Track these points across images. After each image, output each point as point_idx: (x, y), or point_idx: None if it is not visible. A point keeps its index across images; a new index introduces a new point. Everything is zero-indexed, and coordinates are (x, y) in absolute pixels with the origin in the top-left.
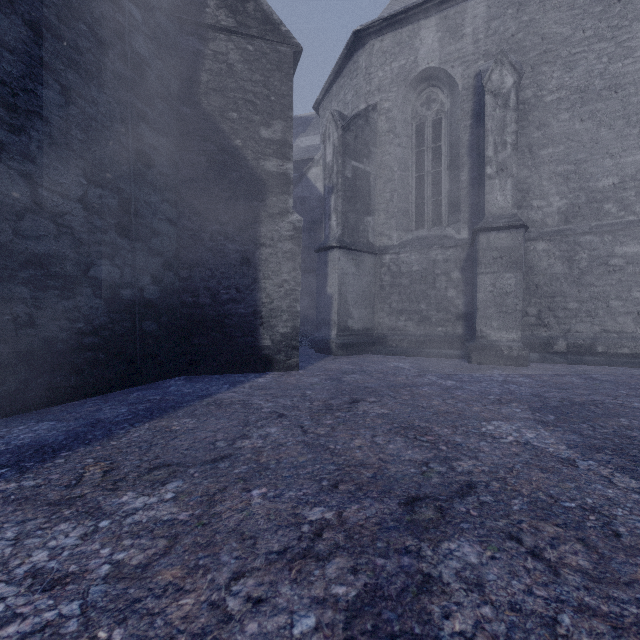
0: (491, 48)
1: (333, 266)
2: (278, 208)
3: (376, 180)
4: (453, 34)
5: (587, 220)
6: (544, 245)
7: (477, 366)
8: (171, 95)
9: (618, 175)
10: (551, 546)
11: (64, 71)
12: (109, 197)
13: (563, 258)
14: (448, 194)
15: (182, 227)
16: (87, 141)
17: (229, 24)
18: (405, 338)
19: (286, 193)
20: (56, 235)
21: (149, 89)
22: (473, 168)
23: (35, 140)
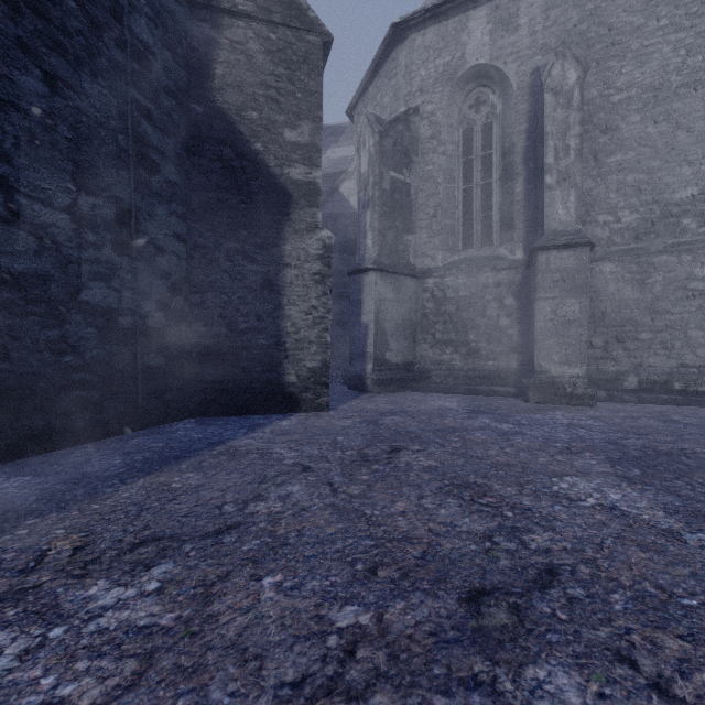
0: (550, 41)
1: (369, 291)
2: (305, 223)
3: (418, 193)
4: (506, 26)
5: (662, 237)
6: (612, 266)
7: (535, 406)
8: (180, 90)
9: (698, 185)
10: (681, 674)
11: (47, 55)
12: (104, 207)
13: (634, 281)
14: (500, 209)
15: (193, 244)
16: (76, 140)
17: (248, 8)
18: (451, 373)
19: (314, 205)
20: (37, 251)
21: (153, 82)
22: (529, 179)
23: (10, 136)
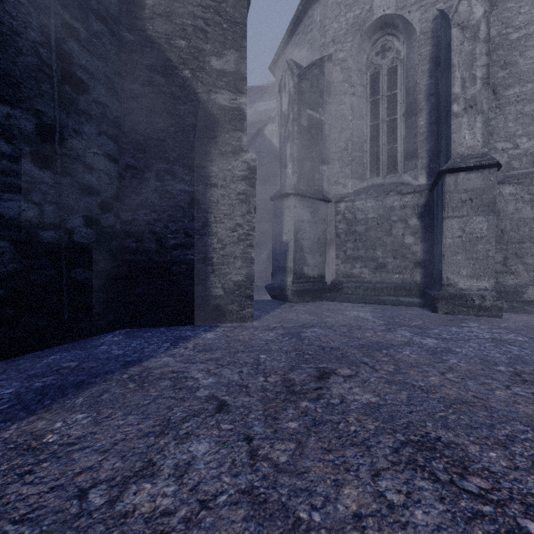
0: None
1: (289, 213)
2: (231, 146)
3: (331, 130)
4: None
5: None
6: (511, 188)
7: (445, 317)
8: (111, 17)
9: None
10: None
11: None
12: (22, 118)
13: (533, 202)
14: (404, 141)
15: (125, 165)
16: None
17: None
18: (361, 285)
19: (239, 130)
20: None
21: (81, 3)
22: (431, 113)
23: None
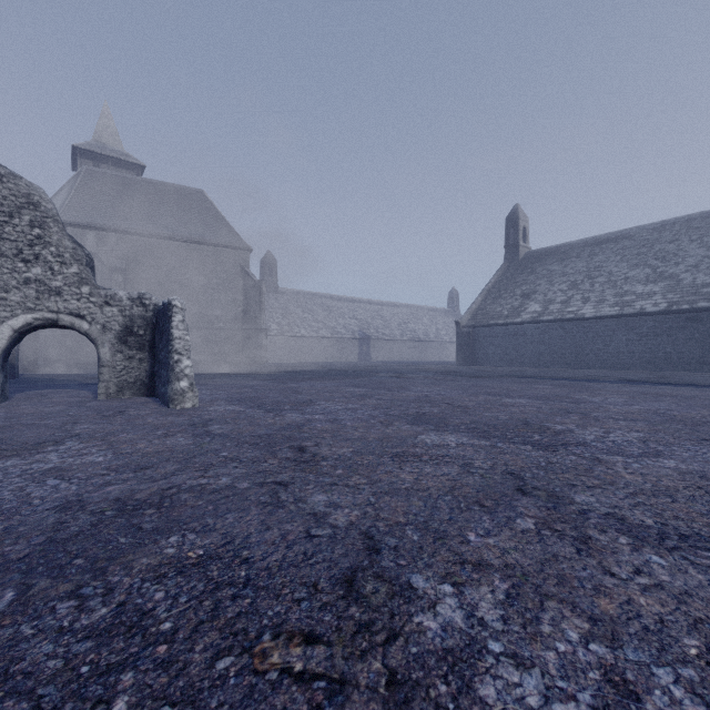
0: (118, 255)
1: (42, 332)
2: None
3: None
4: (103, 243)
5: None
6: None
7: None
8: None
9: None
10: None
11: None
12: None
13: None
14: None
15: None
16: None
17: None
18: (80, 363)
19: None
20: None
21: None
22: None
23: None
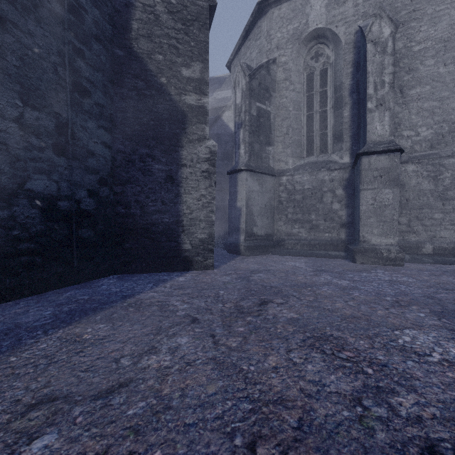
0: (368, 10)
1: (242, 185)
2: (197, 135)
3: (275, 118)
4: (337, 0)
5: (449, 146)
6: (413, 167)
7: (361, 266)
8: (106, 39)
9: None
10: None
11: None
12: (46, 120)
13: (429, 177)
14: (333, 128)
15: (116, 150)
16: (23, 68)
17: None
18: (299, 242)
19: (203, 123)
20: None
21: (85, 31)
22: (353, 106)
23: None
